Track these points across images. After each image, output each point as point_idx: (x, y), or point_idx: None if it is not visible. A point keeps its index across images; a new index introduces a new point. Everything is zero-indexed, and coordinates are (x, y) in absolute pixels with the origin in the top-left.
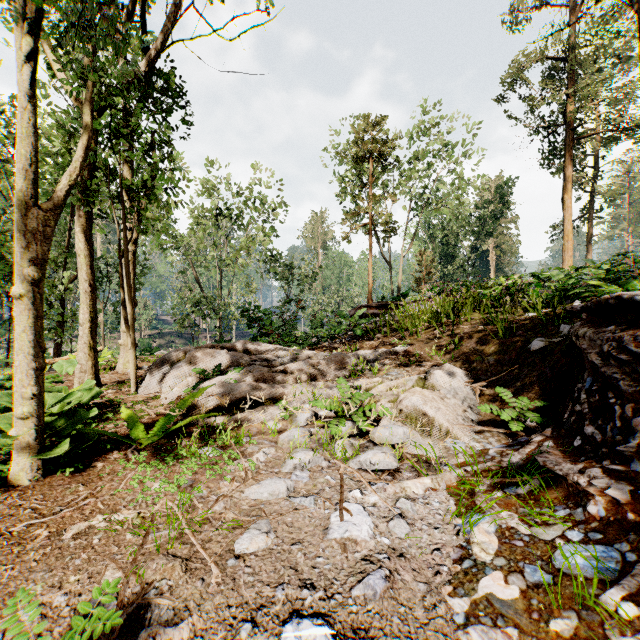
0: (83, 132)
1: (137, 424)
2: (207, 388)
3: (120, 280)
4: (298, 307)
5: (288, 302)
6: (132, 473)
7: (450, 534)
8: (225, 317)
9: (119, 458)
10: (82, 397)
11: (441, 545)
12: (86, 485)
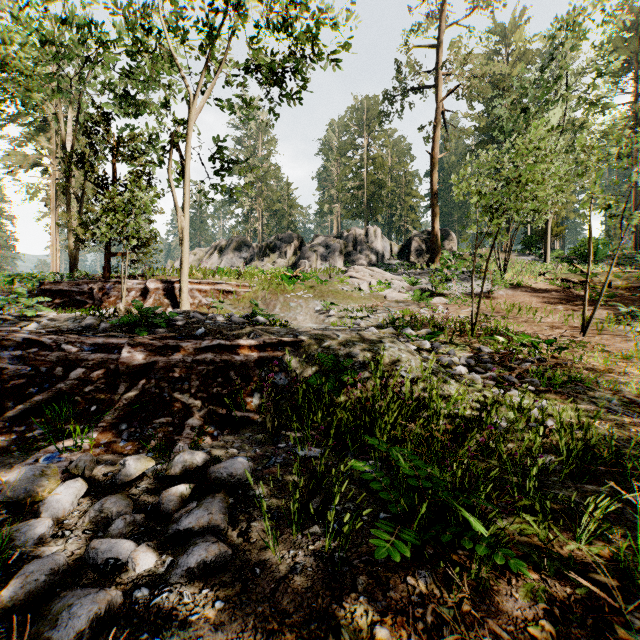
0: None
1: None
2: None
3: None
4: None
5: None
6: None
7: None
8: None
9: None
10: None
11: None
12: None
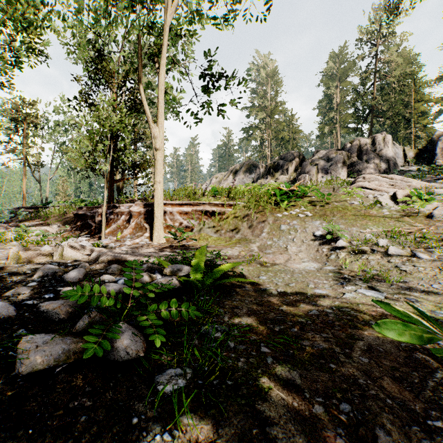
0: None
1: None
2: None
3: None
4: None
5: None
6: None
7: None
8: None
9: None
10: None
11: None
12: None
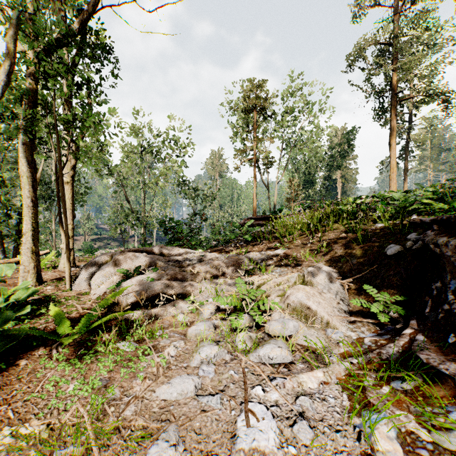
0: (7, 59)
1: (64, 320)
2: (127, 287)
3: (57, 197)
4: (202, 219)
5: (195, 215)
6: (51, 372)
7: (352, 437)
8: (148, 226)
9: (44, 354)
10: (19, 295)
11: (346, 453)
12: (3, 389)
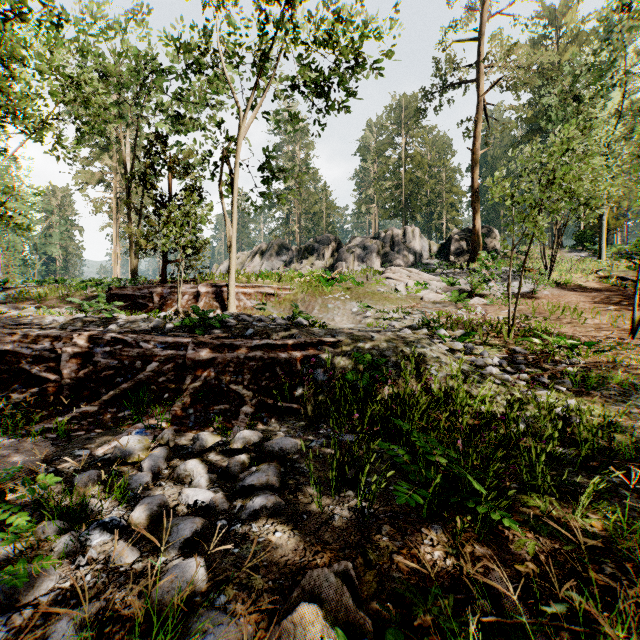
0: None
1: None
2: None
3: None
4: None
5: None
6: None
7: None
8: None
9: None
10: None
11: None
12: None
